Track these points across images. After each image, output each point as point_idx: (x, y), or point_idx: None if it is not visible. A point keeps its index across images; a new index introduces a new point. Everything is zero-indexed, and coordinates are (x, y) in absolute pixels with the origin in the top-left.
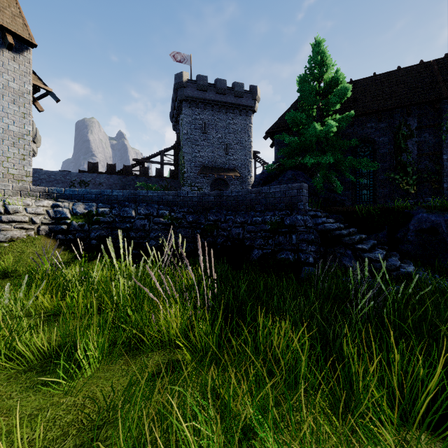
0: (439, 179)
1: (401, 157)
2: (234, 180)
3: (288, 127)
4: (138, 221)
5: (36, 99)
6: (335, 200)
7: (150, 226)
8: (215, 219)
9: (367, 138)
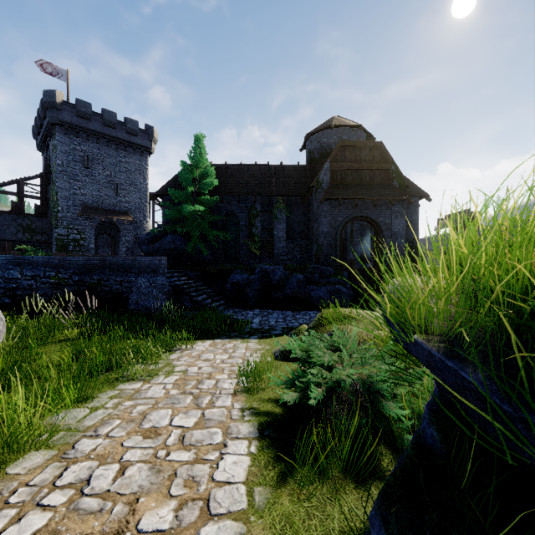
0: (272, 247)
1: (252, 230)
2: (127, 225)
3: None
4: (25, 282)
5: None
6: (204, 260)
7: (37, 285)
8: (99, 278)
9: (233, 213)
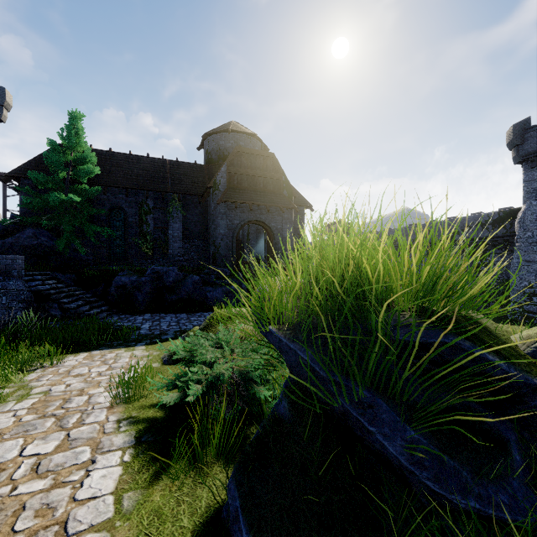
0: (167, 246)
1: (143, 227)
2: None
3: None
4: None
5: None
6: (81, 259)
7: None
8: None
9: (119, 207)
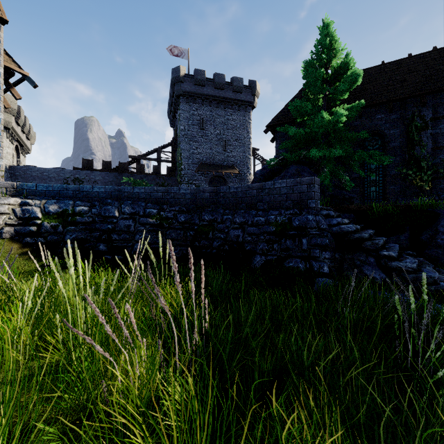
0: None
1: (414, 151)
2: (233, 178)
3: (291, 119)
4: (122, 221)
5: (12, 85)
6: (343, 197)
7: (135, 227)
8: (210, 219)
9: (377, 131)
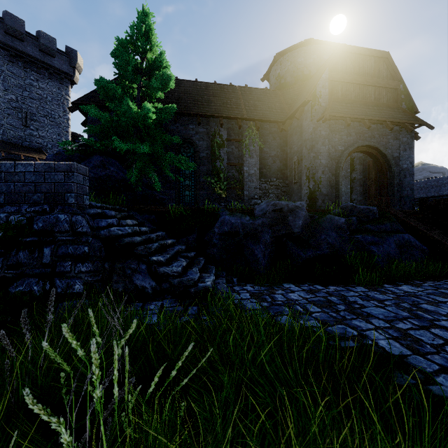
0: (241, 187)
1: (216, 163)
2: None
3: (105, 104)
4: None
5: None
6: (155, 198)
7: None
8: None
9: (189, 140)
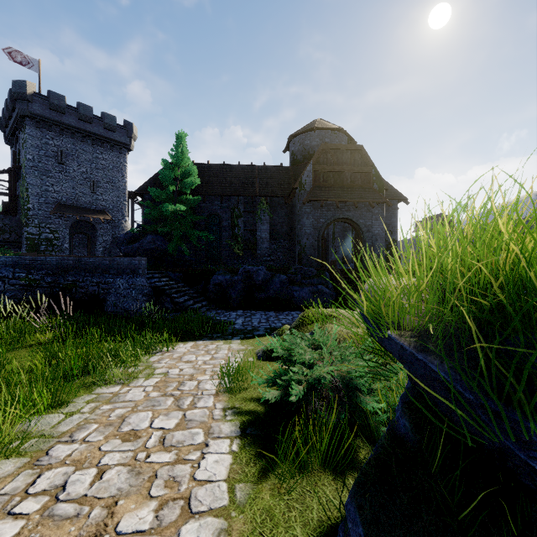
0: (255, 247)
1: (235, 230)
2: (104, 224)
3: None
4: None
5: None
6: (186, 260)
7: (5, 287)
8: (74, 280)
9: (215, 213)
